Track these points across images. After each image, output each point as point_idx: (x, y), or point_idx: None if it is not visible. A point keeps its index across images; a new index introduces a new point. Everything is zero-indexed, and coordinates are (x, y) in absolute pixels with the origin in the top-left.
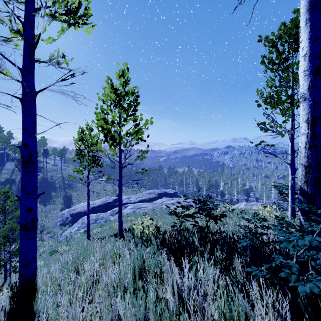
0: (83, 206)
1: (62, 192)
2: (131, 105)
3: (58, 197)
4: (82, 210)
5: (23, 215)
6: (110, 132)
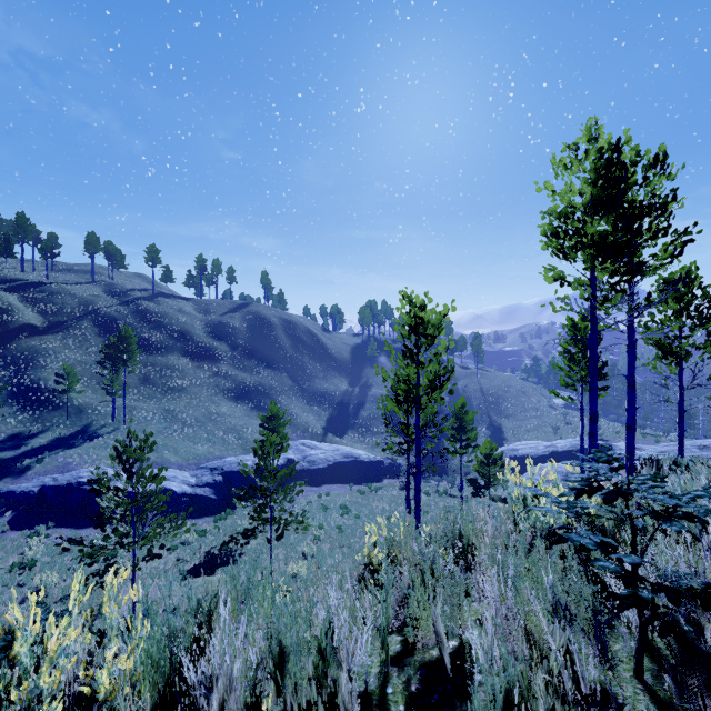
0: (530, 447)
1: (484, 416)
2: (703, 312)
3: (479, 424)
4: (531, 453)
5: (629, 420)
6: (672, 348)
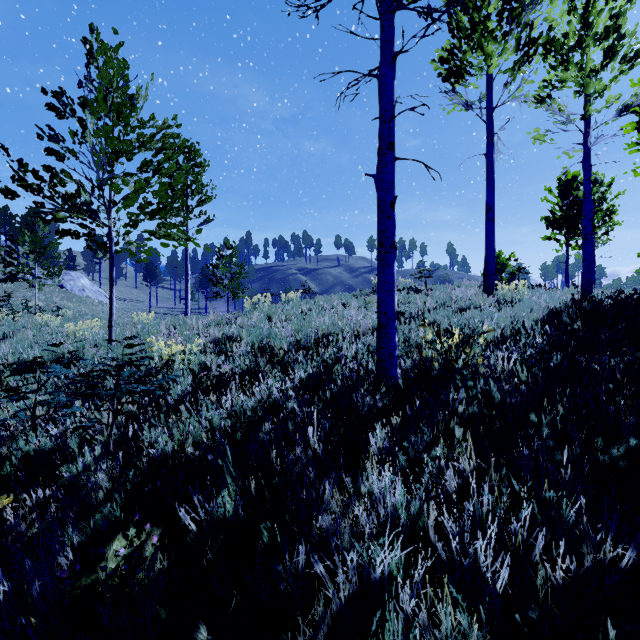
0: None
1: None
2: None
3: None
4: None
5: None
6: None
